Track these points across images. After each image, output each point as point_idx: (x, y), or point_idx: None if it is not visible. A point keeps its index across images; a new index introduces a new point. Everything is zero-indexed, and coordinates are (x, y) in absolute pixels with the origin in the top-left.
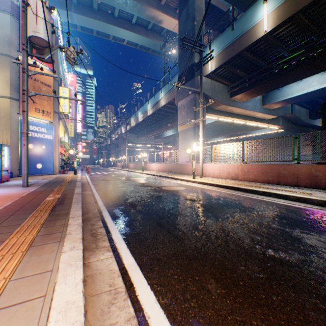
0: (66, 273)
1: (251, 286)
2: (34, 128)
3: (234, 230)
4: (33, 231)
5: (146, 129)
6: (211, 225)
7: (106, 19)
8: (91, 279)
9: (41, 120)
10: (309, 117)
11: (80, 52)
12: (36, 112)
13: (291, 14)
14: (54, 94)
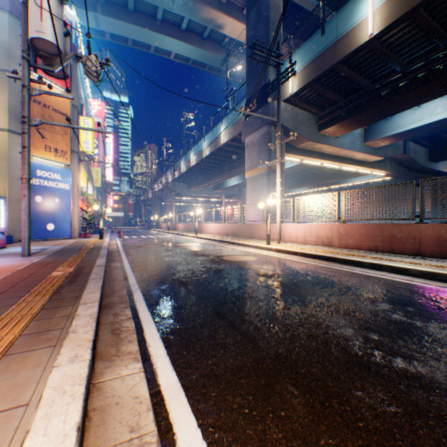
0: (51, 411)
1: (380, 431)
2: (43, 174)
3: (335, 324)
4: (16, 327)
5: (201, 176)
6: (298, 316)
7: (145, 23)
8: (101, 416)
9: (52, 162)
10: (429, 159)
11: (106, 63)
12: (46, 151)
13: (408, 9)
14: (68, 124)
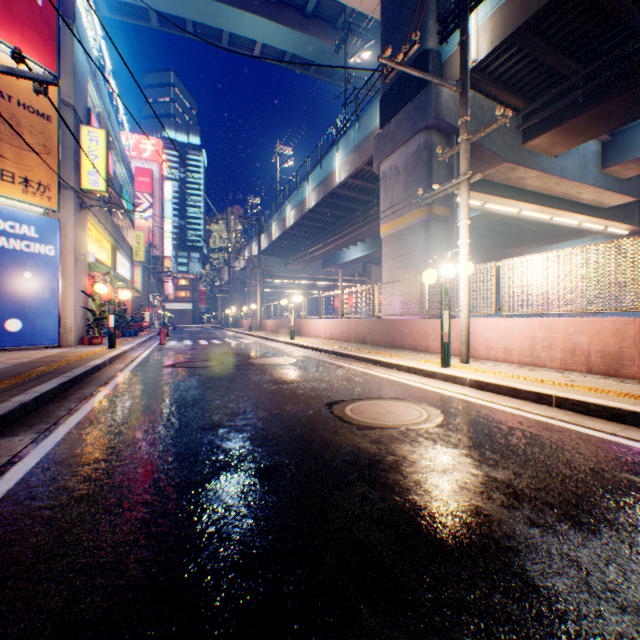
0: None
1: None
2: None
3: None
4: None
5: (303, 244)
6: None
7: None
8: None
9: (18, 204)
10: None
11: None
12: (3, 181)
13: None
14: None
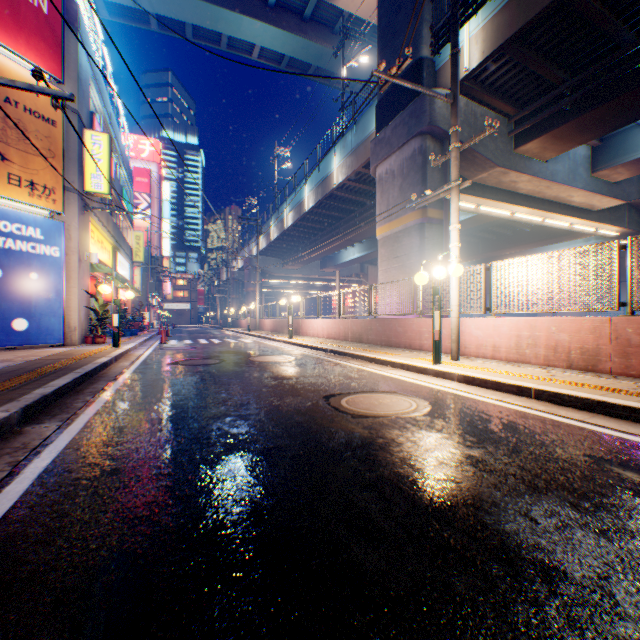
0: None
1: None
2: (4, 226)
3: None
4: None
5: (301, 245)
6: None
7: None
8: None
9: (24, 206)
10: None
11: None
12: (10, 184)
13: None
14: None
